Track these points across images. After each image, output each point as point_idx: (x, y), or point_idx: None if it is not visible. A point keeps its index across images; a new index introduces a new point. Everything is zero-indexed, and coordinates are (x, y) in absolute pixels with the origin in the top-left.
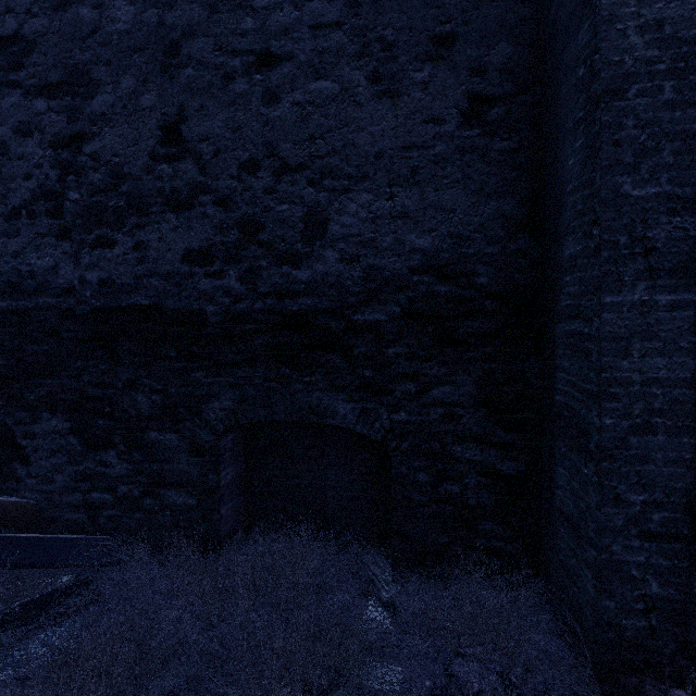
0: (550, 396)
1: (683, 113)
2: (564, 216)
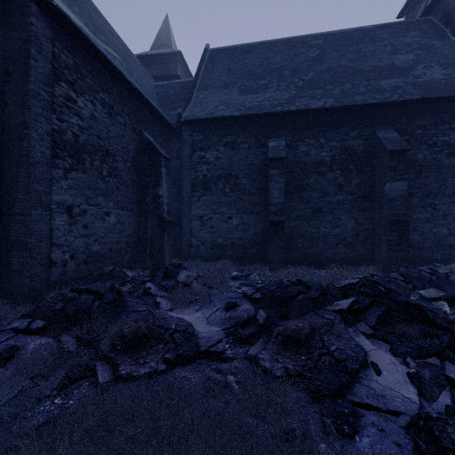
0: (8, 238)
1: (48, 174)
2: (17, 186)
